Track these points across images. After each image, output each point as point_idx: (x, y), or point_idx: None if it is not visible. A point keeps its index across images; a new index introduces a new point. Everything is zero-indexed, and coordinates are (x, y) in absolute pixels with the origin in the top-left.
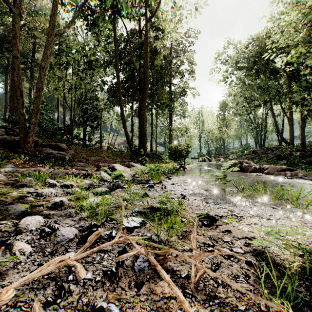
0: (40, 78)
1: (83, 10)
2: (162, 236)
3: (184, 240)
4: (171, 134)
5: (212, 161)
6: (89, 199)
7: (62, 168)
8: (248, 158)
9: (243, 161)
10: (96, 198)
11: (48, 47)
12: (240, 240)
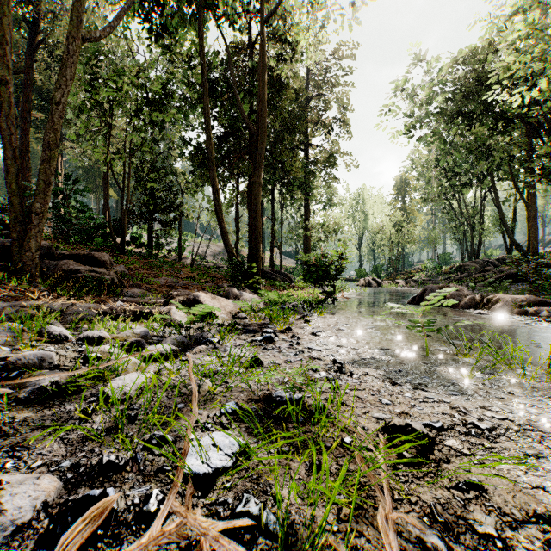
0: (52, 123)
1: (144, 3)
2: (293, 504)
3: (357, 522)
4: (309, 236)
5: (383, 285)
6: (124, 376)
7: (92, 301)
8: (450, 279)
9: (449, 285)
10: (140, 373)
11: (70, 63)
12: (524, 527)
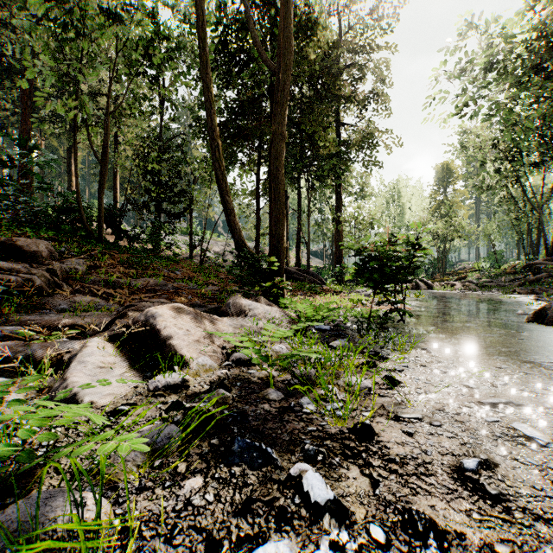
0: None
1: None
2: None
3: None
4: (341, 230)
5: (435, 287)
6: None
7: None
8: (518, 281)
9: None
10: None
11: None
12: None
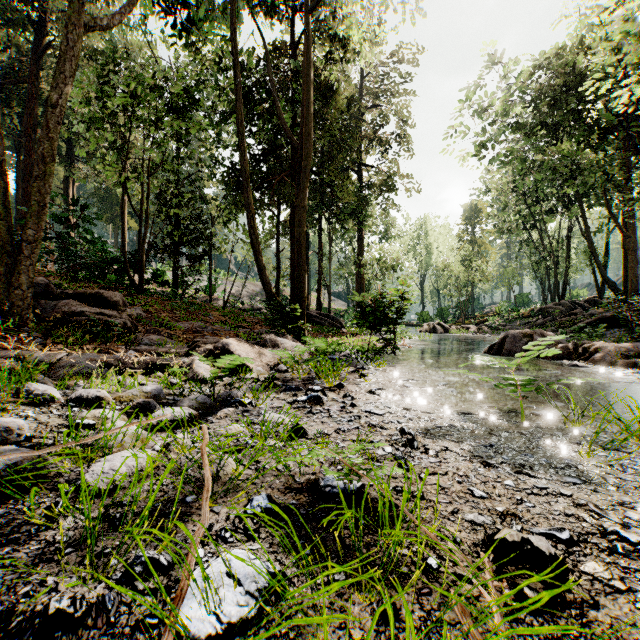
0: (48, 130)
1: None
2: None
3: None
4: (362, 273)
5: (451, 330)
6: (113, 456)
7: (95, 351)
8: (530, 324)
9: (535, 331)
10: (137, 451)
11: (70, 58)
12: None
